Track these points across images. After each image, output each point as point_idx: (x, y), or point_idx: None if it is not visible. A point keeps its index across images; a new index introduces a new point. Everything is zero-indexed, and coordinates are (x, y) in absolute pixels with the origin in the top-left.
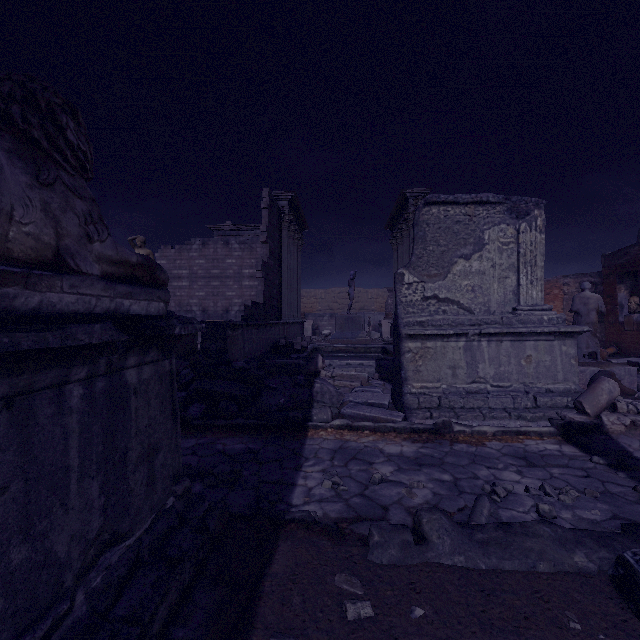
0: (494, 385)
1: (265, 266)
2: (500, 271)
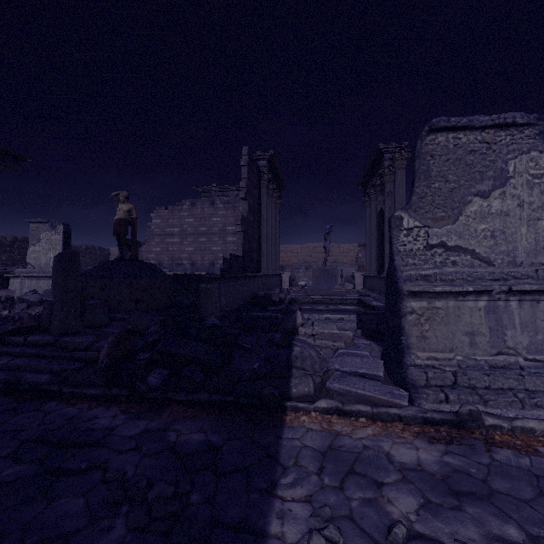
0: (529, 358)
1: (244, 221)
2: (530, 211)
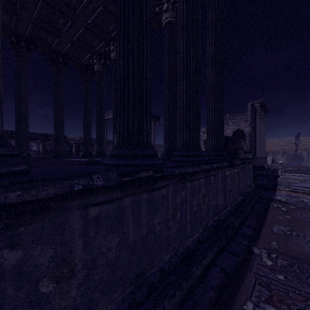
0: None
1: (249, 134)
2: None
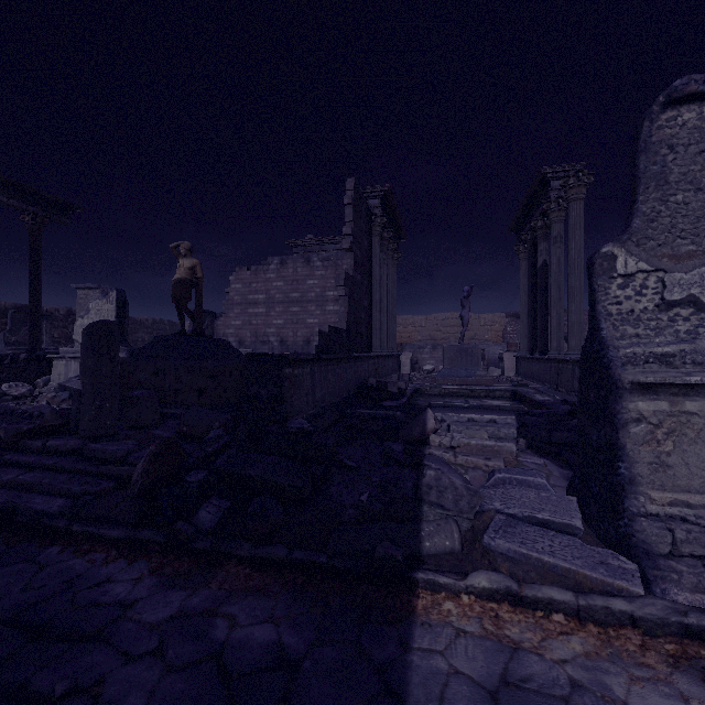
0: None
1: (349, 280)
2: None
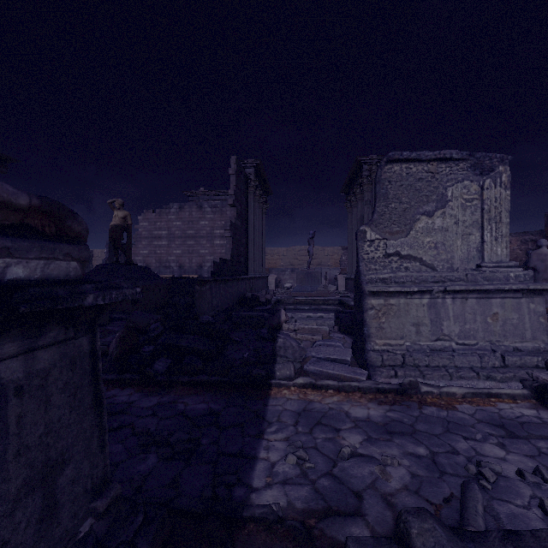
0: (459, 343)
1: (233, 226)
2: (463, 228)
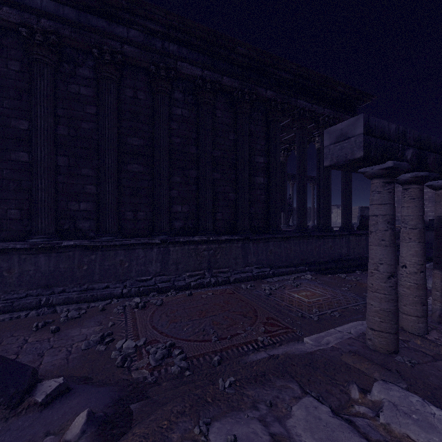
0: None
1: None
2: None
